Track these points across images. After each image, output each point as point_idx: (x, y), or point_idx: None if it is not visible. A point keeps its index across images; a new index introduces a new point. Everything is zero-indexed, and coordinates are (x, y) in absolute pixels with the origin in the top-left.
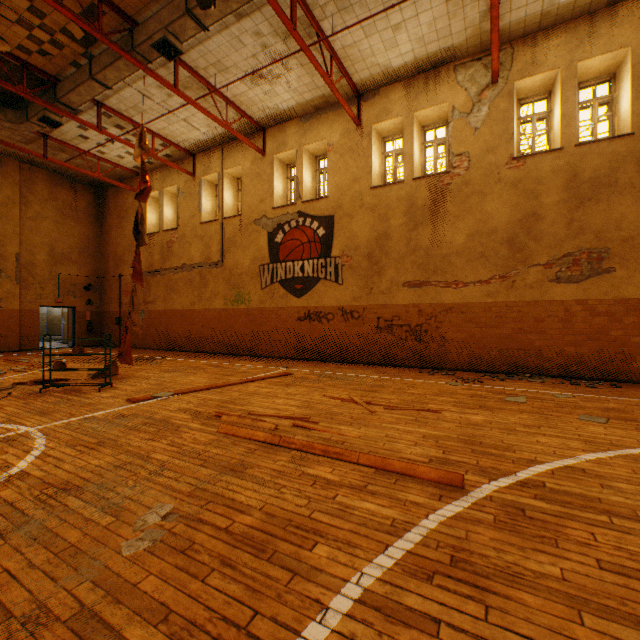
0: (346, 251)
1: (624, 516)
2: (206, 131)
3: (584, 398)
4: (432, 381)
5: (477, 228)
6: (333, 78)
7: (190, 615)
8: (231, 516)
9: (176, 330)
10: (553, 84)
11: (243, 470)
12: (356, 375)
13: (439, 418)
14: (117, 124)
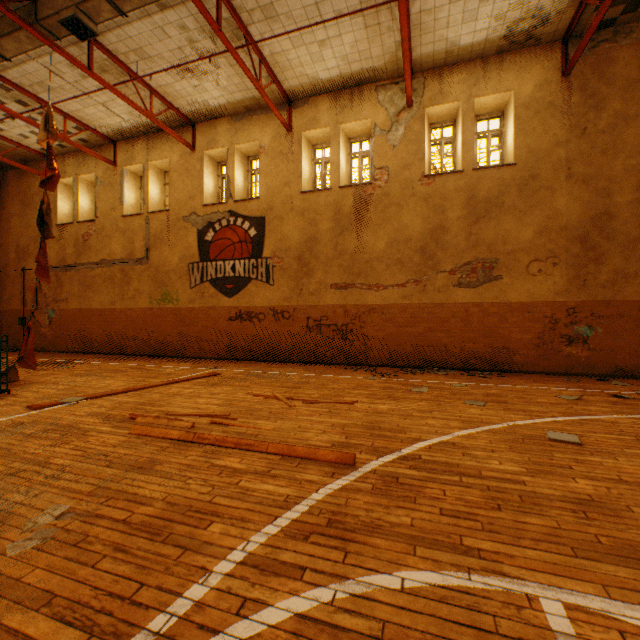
0: (277, 252)
1: (471, 475)
2: (128, 119)
3: (474, 386)
4: (354, 376)
5: (395, 236)
6: (263, 82)
7: (75, 596)
8: (132, 509)
9: (94, 331)
10: (457, 114)
11: (151, 467)
12: (284, 373)
13: (351, 409)
14: (19, 99)
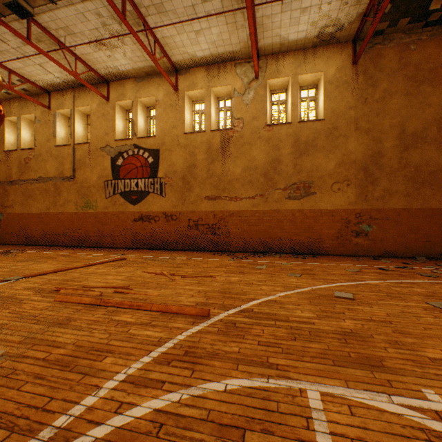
0: (168, 174)
1: (282, 320)
2: (59, 76)
3: (296, 264)
4: (219, 259)
5: (248, 165)
6: (158, 56)
7: (3, 409)
8: (50, 351)
9: (33, 229)
10: (288, 85)
11: (68, 323)
12: (172, 257)
13: (213, 280)
14: None
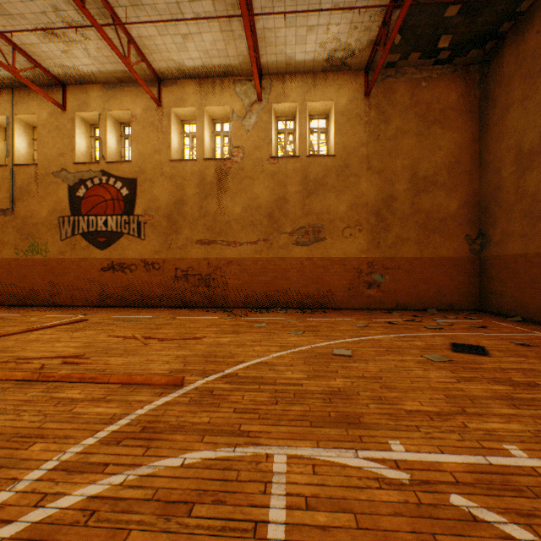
0: (148, 211)
1: (269, 383)
2: None
3: (302, 320)
4: (212, 317)
5: (249, 203)
6: (133, 59)
7: None
8: None
9: None
10: (296, 112)
11: None
12: (151, 317)
13: (198, 343)
14: None
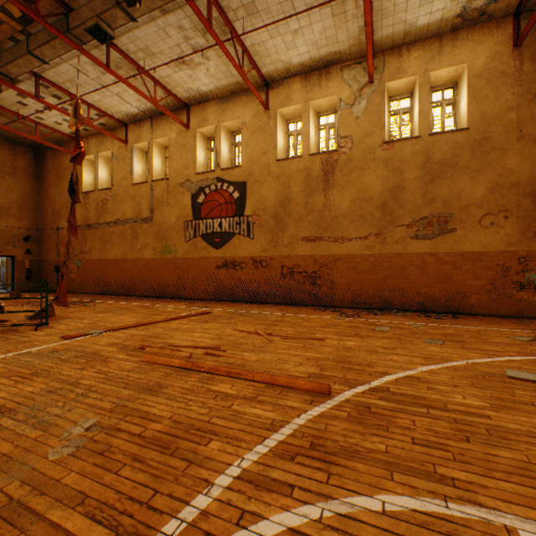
0: (256, 211)
1: (438, 408)
2: (137, 105)
3: (432, 327)
4: (322, 316)
5: (358, 196)
6: (245, 69)
7: (103, 498)
8: (145, 425)
9: (110, 277)
10: (414, 87)
11: (159, 390)
12: (263, 313)
13: (322, 344)
14: (54, 94)
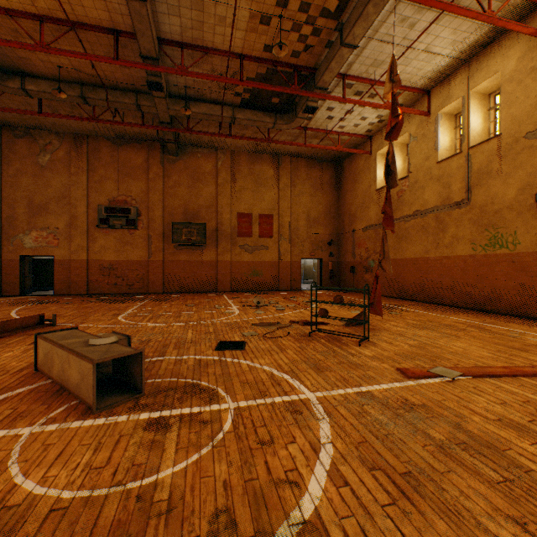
0: None
1: None
2: (448, 52)
3: None
4: None
5: None
6: None
7: None
8: None
9: (406, 279)
10: None
11: None
12: None
13: None
14: (356, 92)
